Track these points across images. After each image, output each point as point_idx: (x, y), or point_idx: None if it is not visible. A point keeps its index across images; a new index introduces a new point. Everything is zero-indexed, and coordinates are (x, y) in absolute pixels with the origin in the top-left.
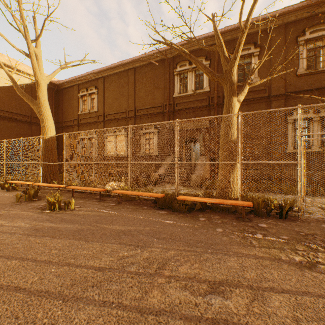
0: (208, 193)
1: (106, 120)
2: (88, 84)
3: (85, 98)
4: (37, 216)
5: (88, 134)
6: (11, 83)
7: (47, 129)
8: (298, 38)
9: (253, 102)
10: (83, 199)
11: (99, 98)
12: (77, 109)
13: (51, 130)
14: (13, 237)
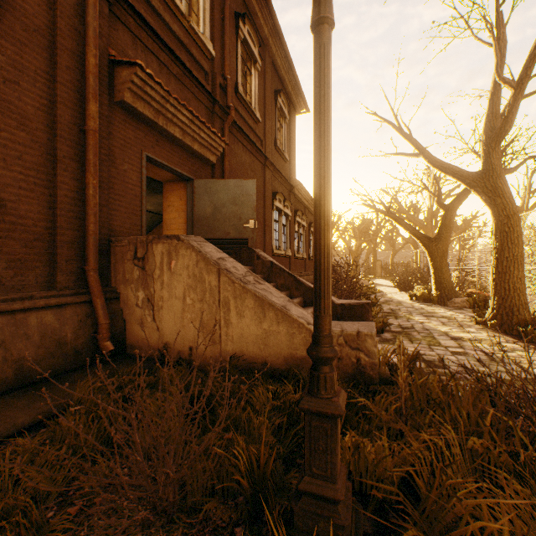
0: (525, 320)
1: None
2: None
3: None
4: None
5: None
6: None
7: None
8: (278, 95)
9: (255, 153)
10: None
11: None
12: None
13: None
14: None
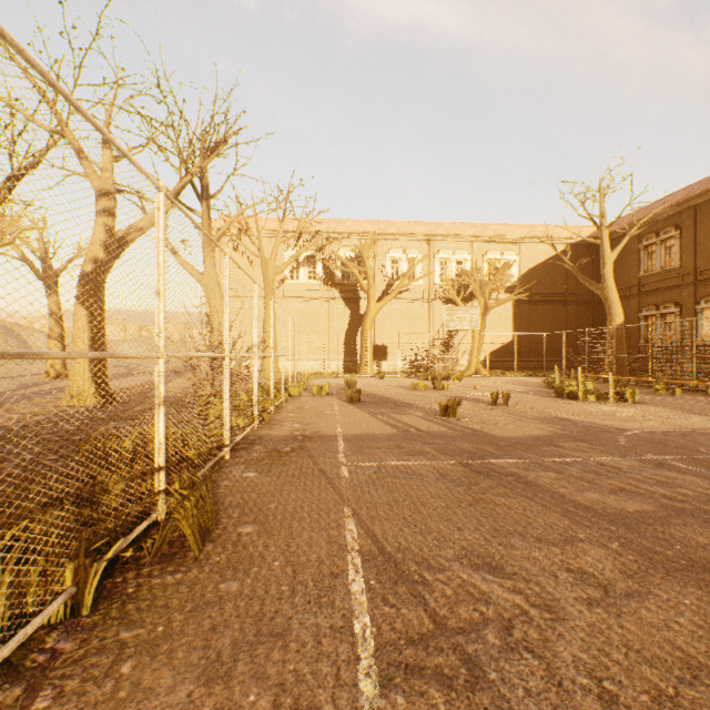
0: None
1: (699, 281)
2: (657, 224)
3: (651, 249)
4: (649, 395)
5: (659, 309)
6: (544, 258)
7: (615, 316)
8: None
9: None
10: (682, 393)
11: (683, 244)
12: (636, 269)
13: (618, 317)
14: (649, 399)
